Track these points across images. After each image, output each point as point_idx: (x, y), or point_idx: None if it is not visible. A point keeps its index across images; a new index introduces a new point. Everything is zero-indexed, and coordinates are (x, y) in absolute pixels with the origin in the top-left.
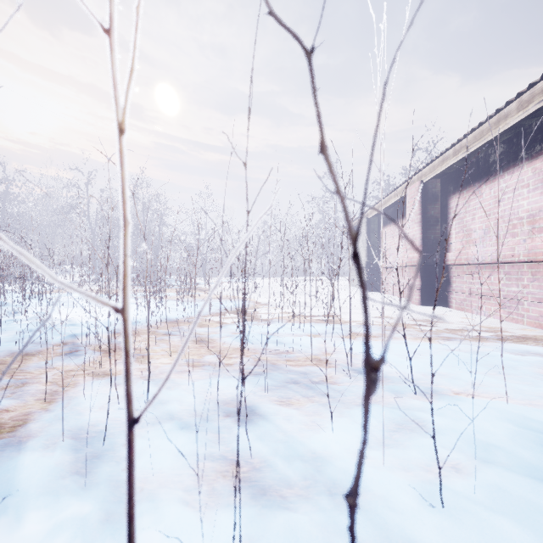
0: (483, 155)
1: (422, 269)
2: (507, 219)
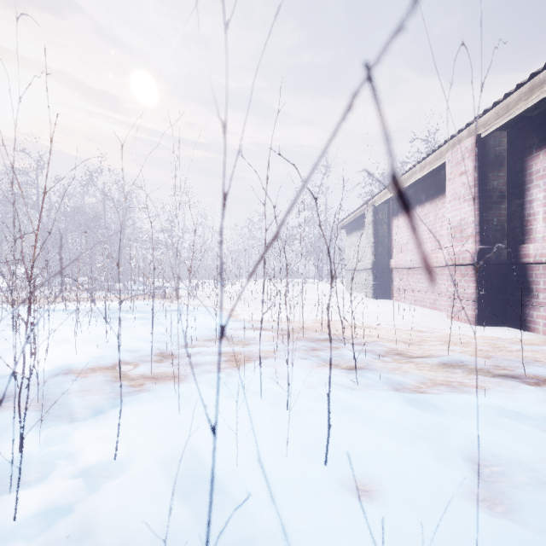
0: None
1: (480, 270)
2: None
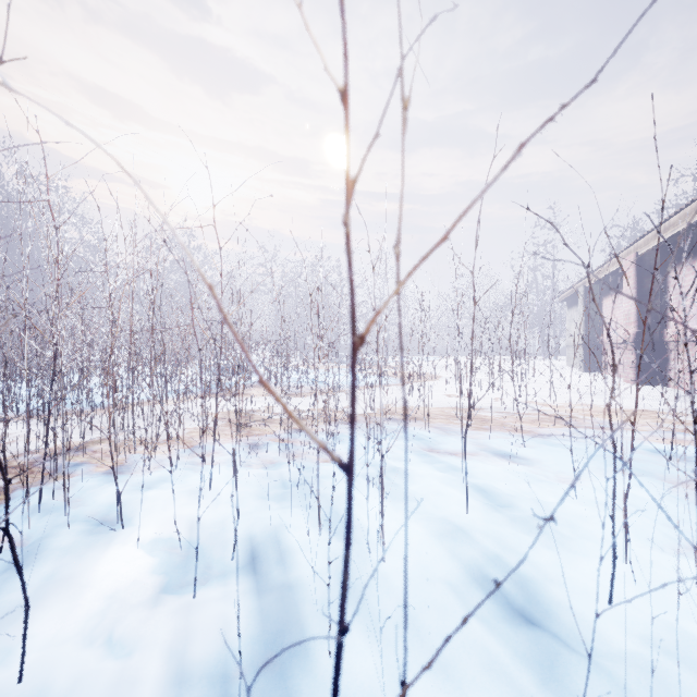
0: (695, 232)
1: (638, 346)
2: None
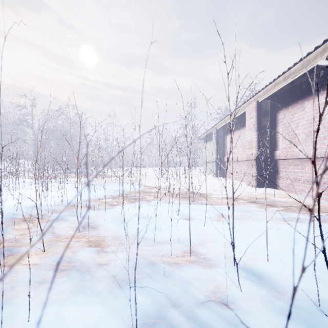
0: (305, 80)
1: (258, 162)
2: (327, 125)
